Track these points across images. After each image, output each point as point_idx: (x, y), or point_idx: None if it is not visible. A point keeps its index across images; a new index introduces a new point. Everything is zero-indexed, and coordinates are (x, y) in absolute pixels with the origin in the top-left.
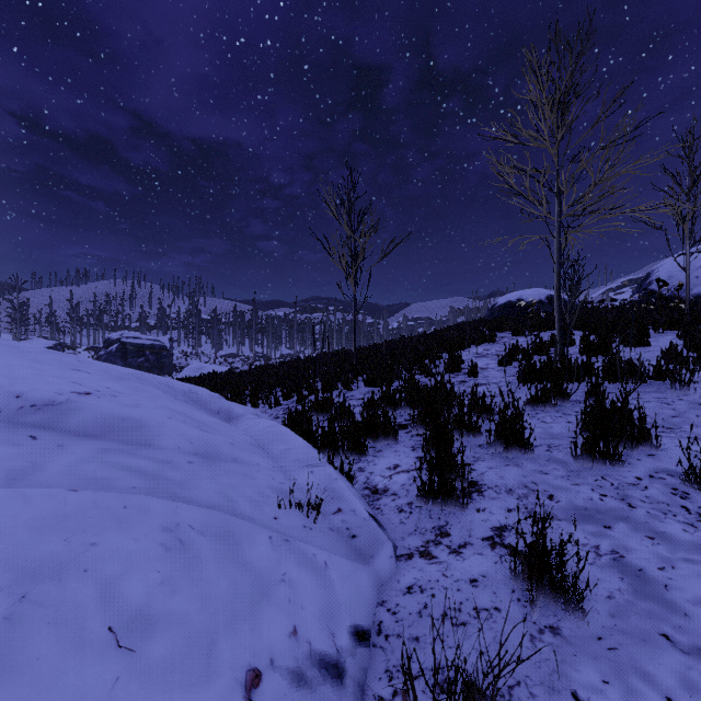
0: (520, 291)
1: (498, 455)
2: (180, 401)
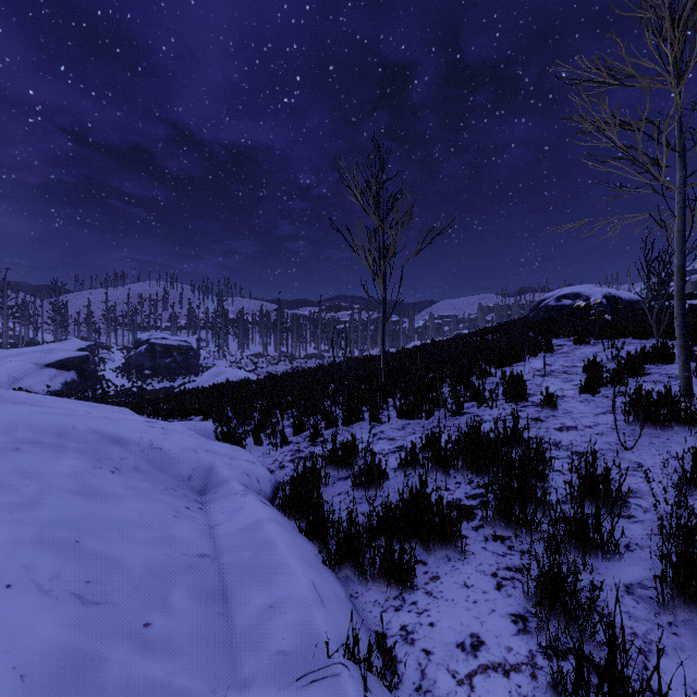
0: (571, 289)
1: (687, 633)
2: (119, 474)
